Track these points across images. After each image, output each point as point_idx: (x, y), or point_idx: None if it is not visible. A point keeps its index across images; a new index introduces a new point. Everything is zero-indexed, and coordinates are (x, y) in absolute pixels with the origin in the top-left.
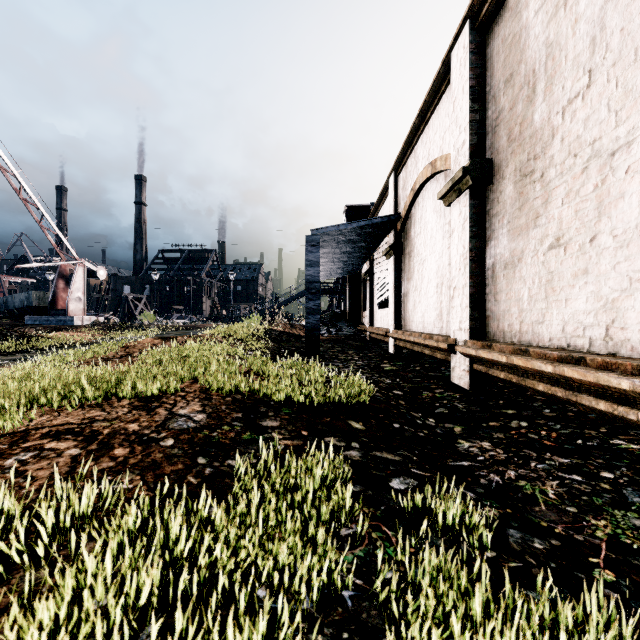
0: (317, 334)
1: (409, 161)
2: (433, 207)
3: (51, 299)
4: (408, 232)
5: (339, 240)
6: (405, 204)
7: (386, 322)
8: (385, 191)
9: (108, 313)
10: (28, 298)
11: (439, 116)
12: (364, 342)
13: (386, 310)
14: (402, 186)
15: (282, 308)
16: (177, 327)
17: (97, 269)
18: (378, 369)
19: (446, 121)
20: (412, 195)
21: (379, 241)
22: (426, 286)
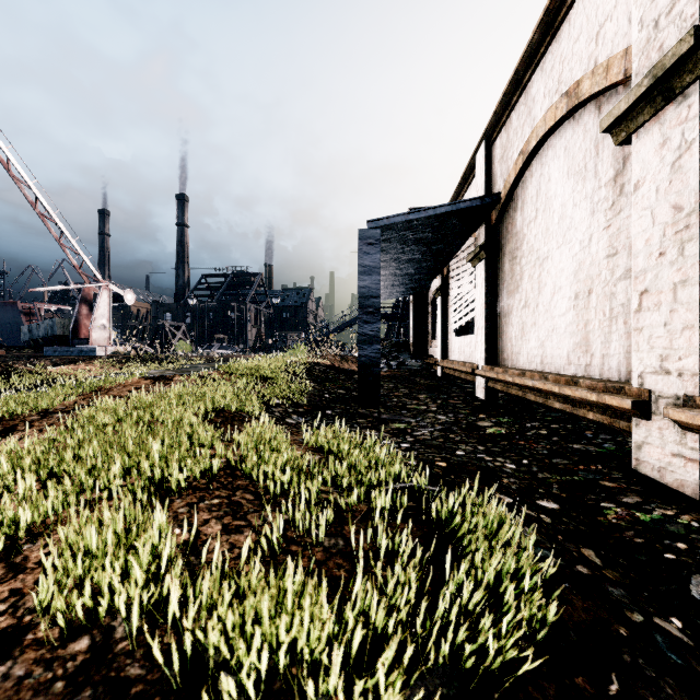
0: (376, 372)
1: (514, 114)
2: (566, 169)
3: (73, 327)
4: (510, 222)
5: (406, 239)
6: (506, 180)
7: (468, 354)
8: (469, 174)
9: (146, 343)
10: (52, 326)
11: (587, 4)
12: (436, 380)
13: (468, 338)
14: (500, 156)
15: (331, 336)
16: (211, 359)
17: (124, 293)
18: (477, 432)
19: (607, 2)
20: (521, 161)
21: (460, 243)
22: (549, 298)
